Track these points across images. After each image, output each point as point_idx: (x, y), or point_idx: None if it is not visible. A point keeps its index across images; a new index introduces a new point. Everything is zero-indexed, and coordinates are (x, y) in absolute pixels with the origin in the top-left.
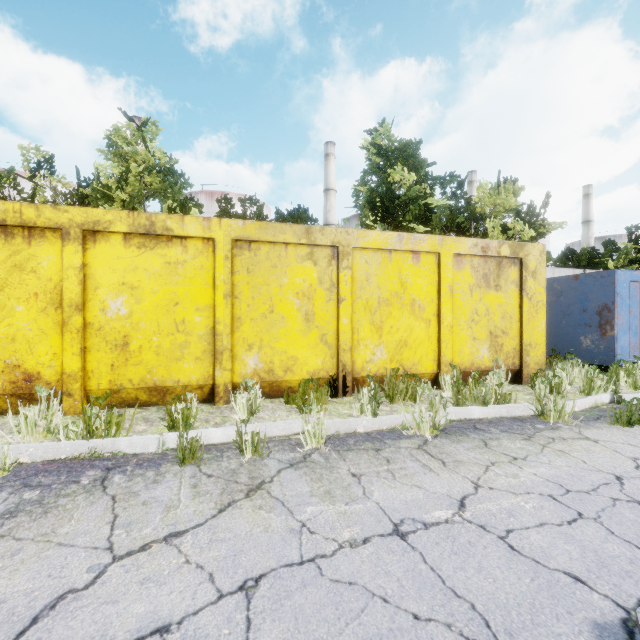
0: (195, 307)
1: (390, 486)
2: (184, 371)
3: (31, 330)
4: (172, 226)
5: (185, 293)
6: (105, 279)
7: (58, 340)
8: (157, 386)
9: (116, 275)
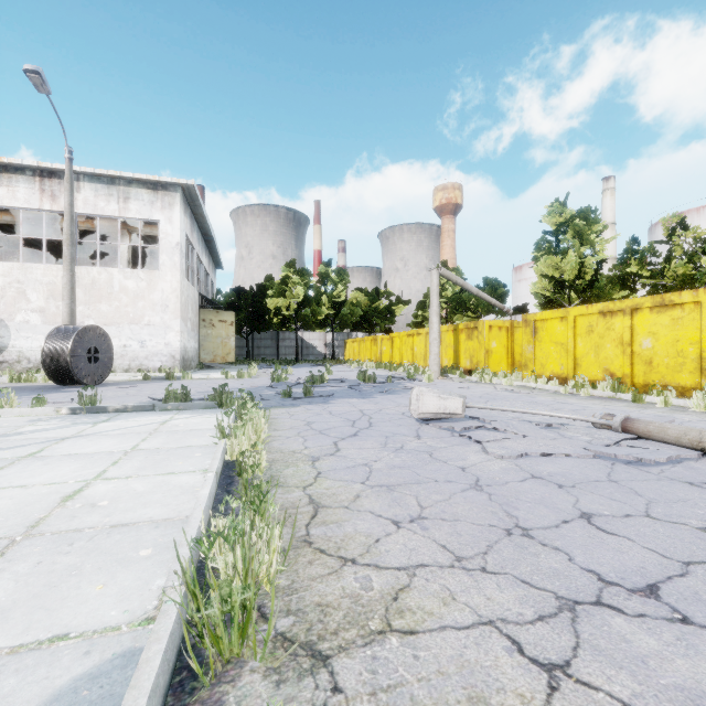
0: (689, 342)
1: (691, 416)
2: (682, 379)
3: (612, 355)
4: (674, 299)
5: (682, 335)
6: (641, 331)
7: (622, 359)
8: (666, 385)
9: (646, 328)
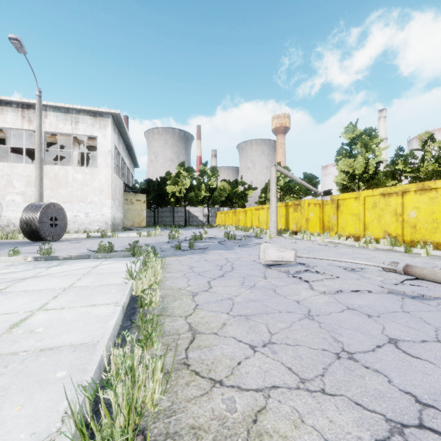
0: (440, 213)
1: None
2: (436, 237)
3: (389, 221)
4: (431, 185)
5: (436, 208)
6: (408, 206)
7: (395, 224)
8: (426, 241)
9: (412, 204)
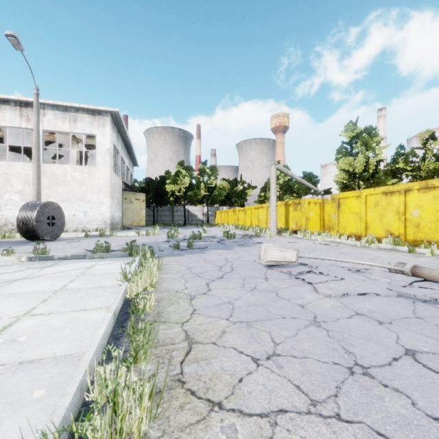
0: None
1: None
2: None
3: (391, 220)
4: (434, 183)
5: None
6: (411, 204)
7: (398, 223)
8: (429, 241)
9: (415, 203)
